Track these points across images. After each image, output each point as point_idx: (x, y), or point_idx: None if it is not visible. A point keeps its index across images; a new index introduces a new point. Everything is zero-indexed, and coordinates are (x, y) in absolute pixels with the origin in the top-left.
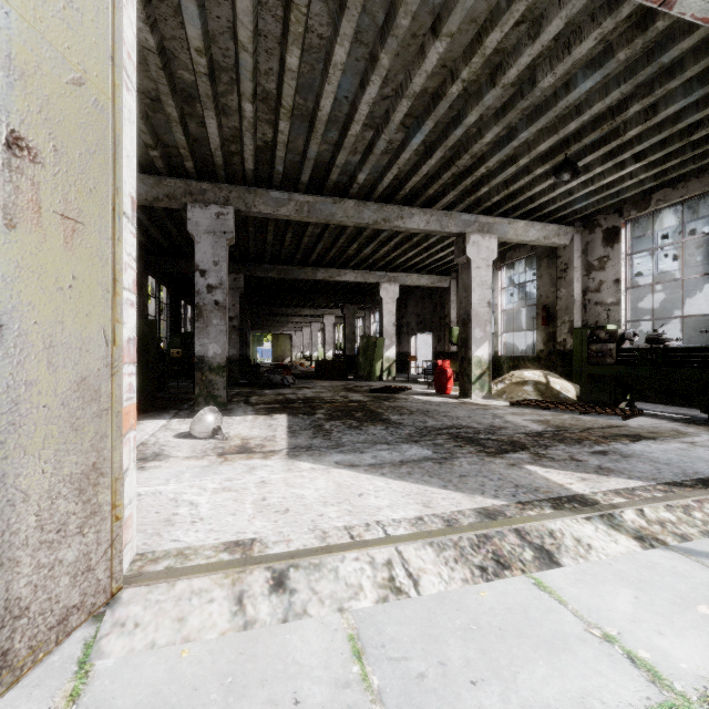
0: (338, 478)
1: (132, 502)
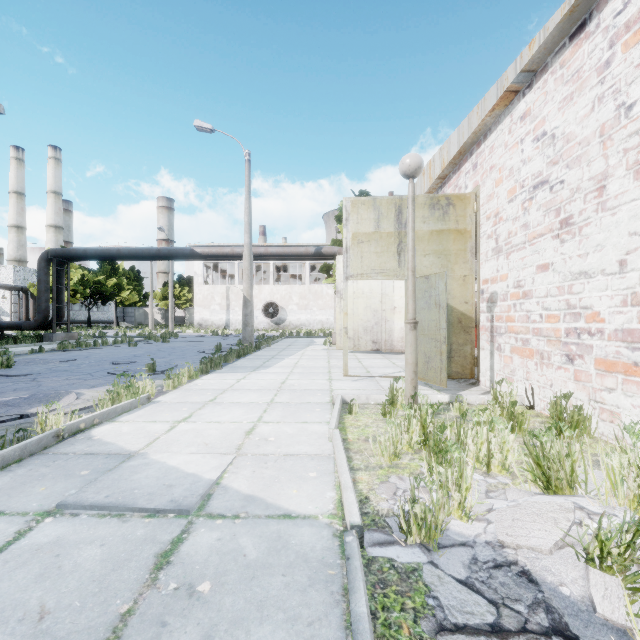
0: None
1: None
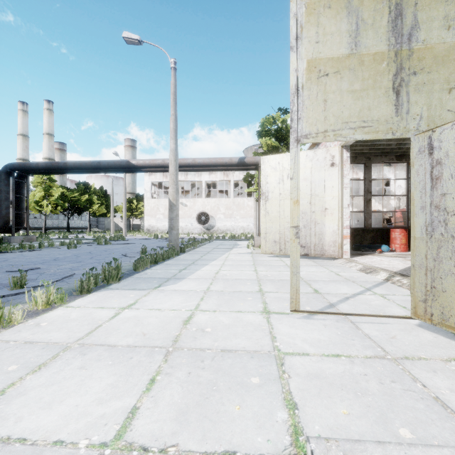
0: (401, 265)
1: (348, 250)
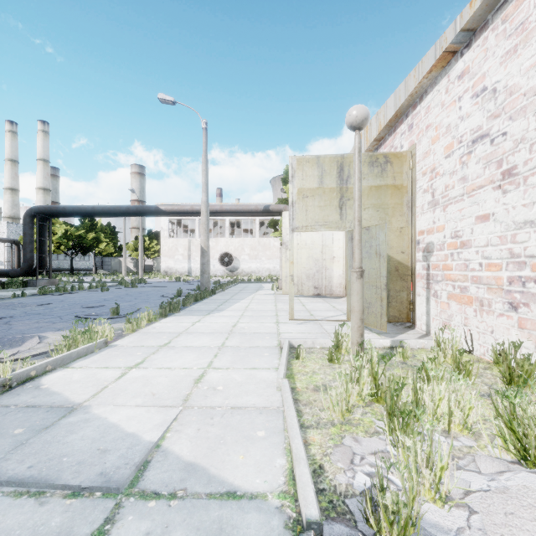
0: None
1: None
